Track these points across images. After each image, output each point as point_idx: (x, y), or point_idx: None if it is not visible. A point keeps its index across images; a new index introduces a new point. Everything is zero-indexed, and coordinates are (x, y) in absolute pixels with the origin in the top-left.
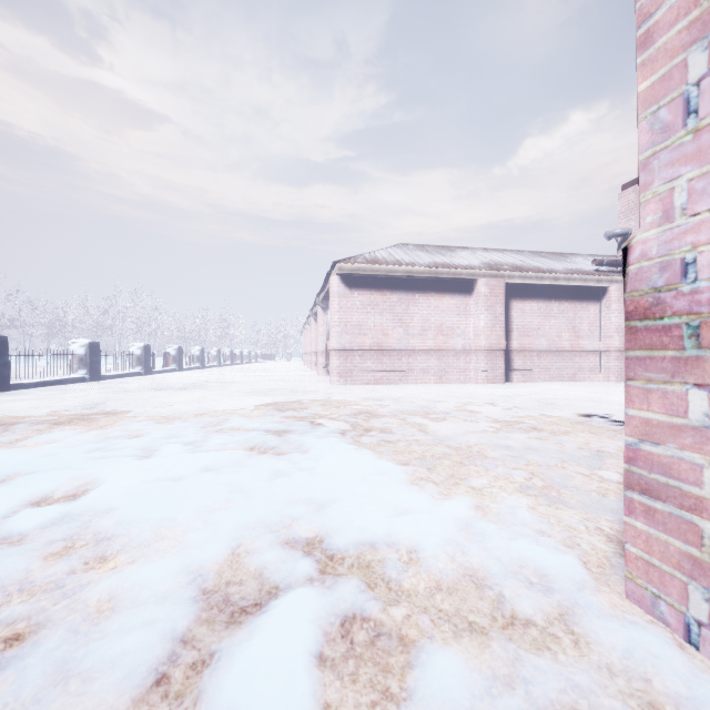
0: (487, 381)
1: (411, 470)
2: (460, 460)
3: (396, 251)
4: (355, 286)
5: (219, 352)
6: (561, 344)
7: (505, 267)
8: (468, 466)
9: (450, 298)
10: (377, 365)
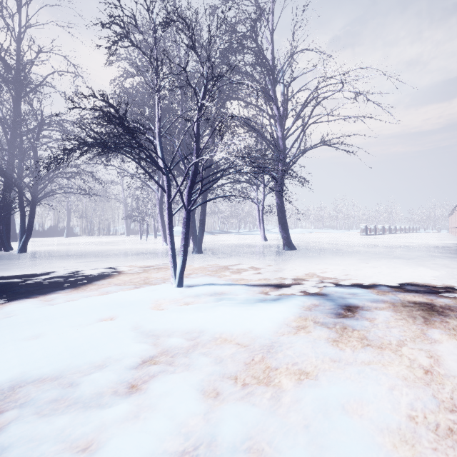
0: None
1: None
2: None
3: None
4: None
5: (400, 227)
6: None
7: None
8: None
9: None
10: None
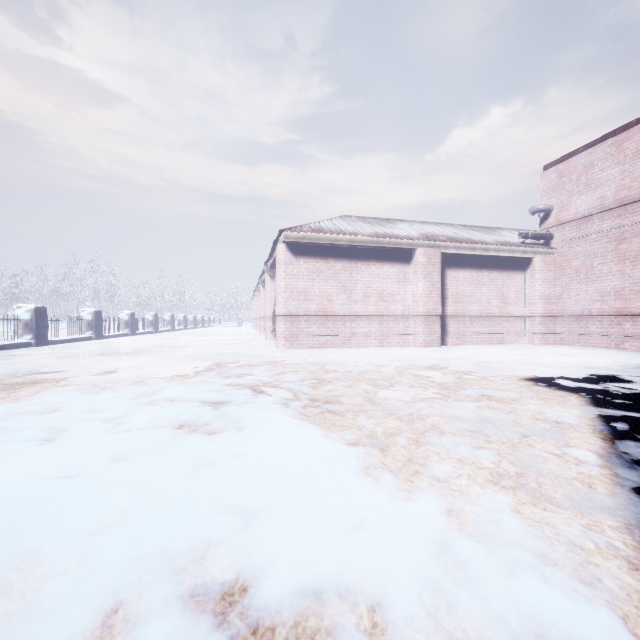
0: (425, 344)
1: (362, 454)
2: (415, 438)
3: (340, 222)
4: (301, 254)
5: (172, 317)
6: (491, 310)
7: (441, 238)
8: (425, 446)
9: (391, 267)
10: (322, 330)
